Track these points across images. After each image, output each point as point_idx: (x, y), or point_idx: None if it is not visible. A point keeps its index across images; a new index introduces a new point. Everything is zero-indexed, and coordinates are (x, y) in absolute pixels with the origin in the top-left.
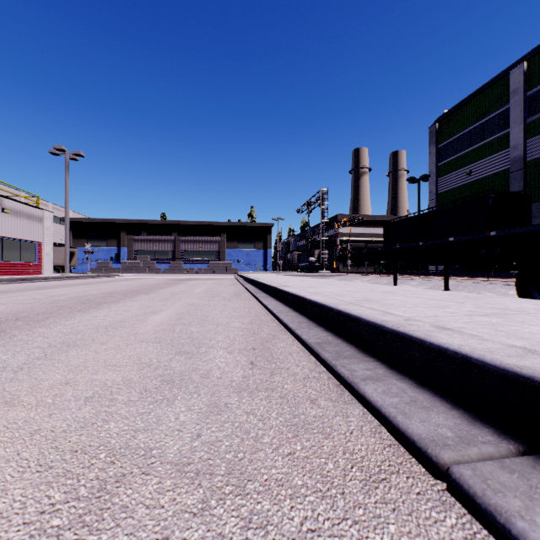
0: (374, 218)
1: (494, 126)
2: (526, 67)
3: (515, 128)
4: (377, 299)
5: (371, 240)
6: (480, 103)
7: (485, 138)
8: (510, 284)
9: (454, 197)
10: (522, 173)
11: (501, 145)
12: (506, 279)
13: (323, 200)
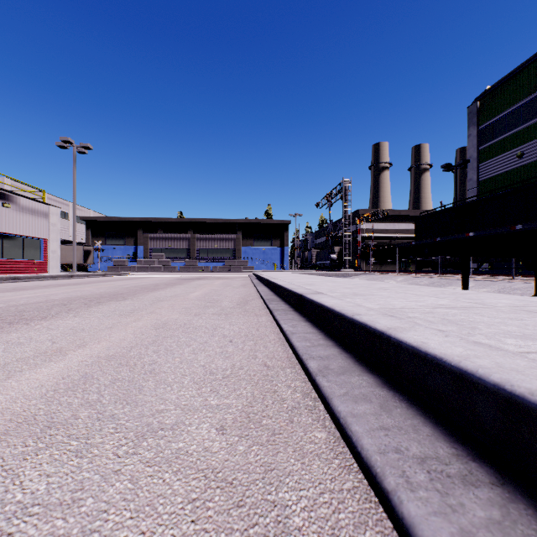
0: (398, 212)
1: None
2: None
3: None
4: None
5: (396, 236)
6: (535, 72)
7: None
8: None
9: (500, 184)
10: None
11: None
12: None
13: (346, 192)
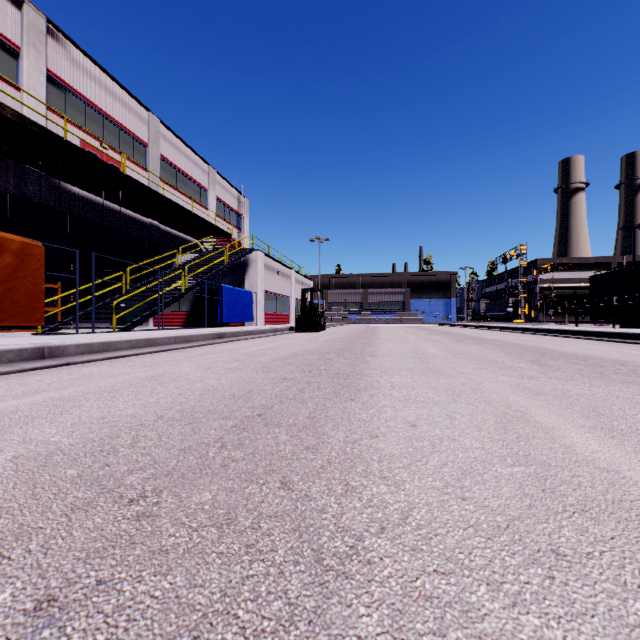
0: (585, 260)
1: None
2: None
3: None
4: None
5: (581, 285)
6: None
7: None
8: None
9: None
10: None
11: None
12: None
13: (521, 255)
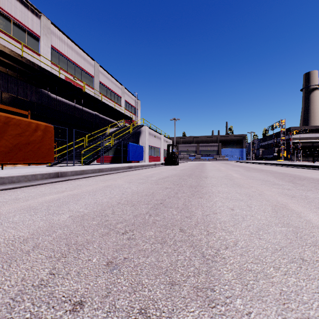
0: (318, 127)
1: None
2: None
3: None
4: None
5: (316, 141)
6: None
7: None
8: None
9: None
10: None
11: None
12: None
13: (282, 125)
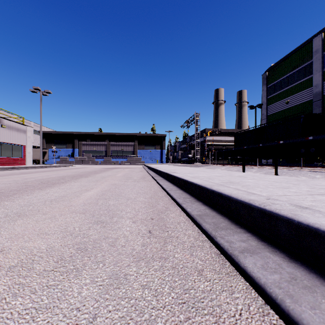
0: (227, 130)
1: (303, 73)
2: (323, 36)
3: (316, 74)
4: (237, 182)
5: (226, 144)
6: (294, 59)
7: (297, 81)
8: (317, 171)
9: (277, 117)
10: (321, 102)
11: (307, 85)
12: (313, 168)
13: (197, 119)
